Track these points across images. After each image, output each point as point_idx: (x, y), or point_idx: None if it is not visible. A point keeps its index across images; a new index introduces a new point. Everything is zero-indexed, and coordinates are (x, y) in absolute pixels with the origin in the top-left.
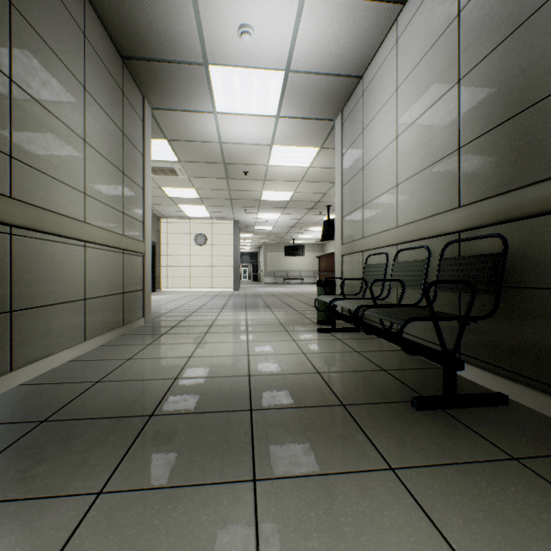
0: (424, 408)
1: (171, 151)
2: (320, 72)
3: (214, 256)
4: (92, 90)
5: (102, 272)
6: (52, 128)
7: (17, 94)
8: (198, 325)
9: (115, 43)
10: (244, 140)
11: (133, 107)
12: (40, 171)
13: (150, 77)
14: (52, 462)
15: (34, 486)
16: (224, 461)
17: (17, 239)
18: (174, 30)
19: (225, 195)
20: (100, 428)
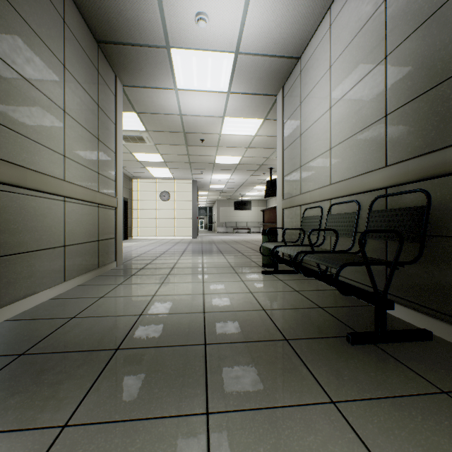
0: (358, 343)
1: (140, 122)
2: (265, 54)
3: (176, 209)
4: (71, 68)
5: (80, 223)
6: (35, 99)
7: (3, 68)
8: (162, 268)
9: (91, 29)
10: (201, 113)
11: (106, 84)
12: (24, 136)
13: (121, 58)
14: (25, 395)
15: (5, 419)
16: (180, 393)
17: (3, 194)
18: (140, 17)
19: (185, 159)
20: (71, 361)
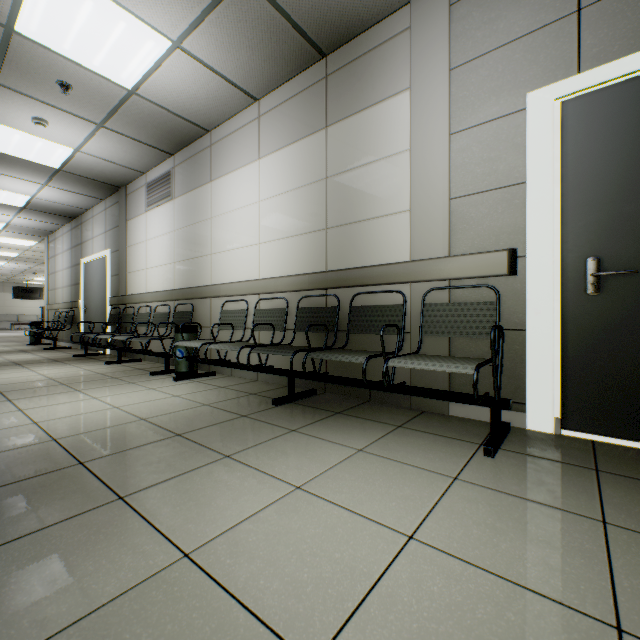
0: (47, 349)
1: None
2: (30, 227)
3: None
4: None
5: None
6: None
7: None
8: None
9: None
10: None
11: None
12: None
13: None
14: None
15: None
16: None
17: None
18: None
19: None
20: None
